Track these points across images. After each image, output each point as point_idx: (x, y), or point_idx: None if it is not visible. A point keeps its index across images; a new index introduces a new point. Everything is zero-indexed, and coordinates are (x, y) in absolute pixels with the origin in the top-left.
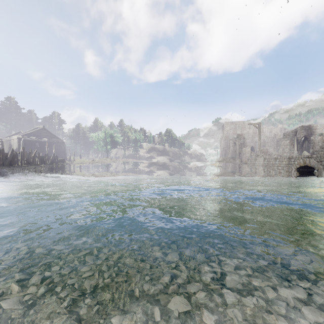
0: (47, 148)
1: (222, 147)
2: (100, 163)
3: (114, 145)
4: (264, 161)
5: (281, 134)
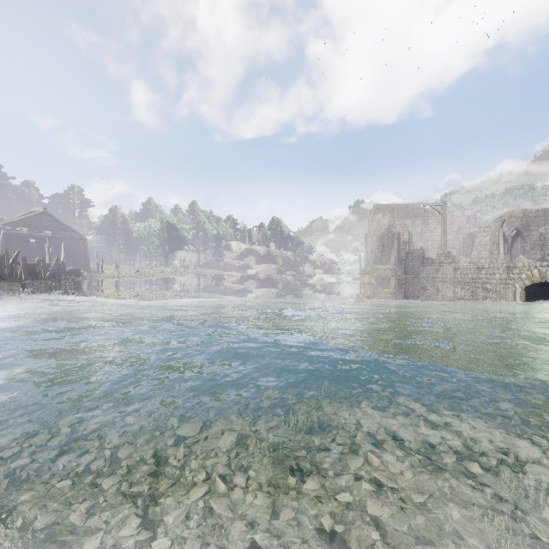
0: (48, 249)
1: (369, 248)
2: (151, 276)
3: (178, 245)
4: (455, 273)
5: (470, 228)
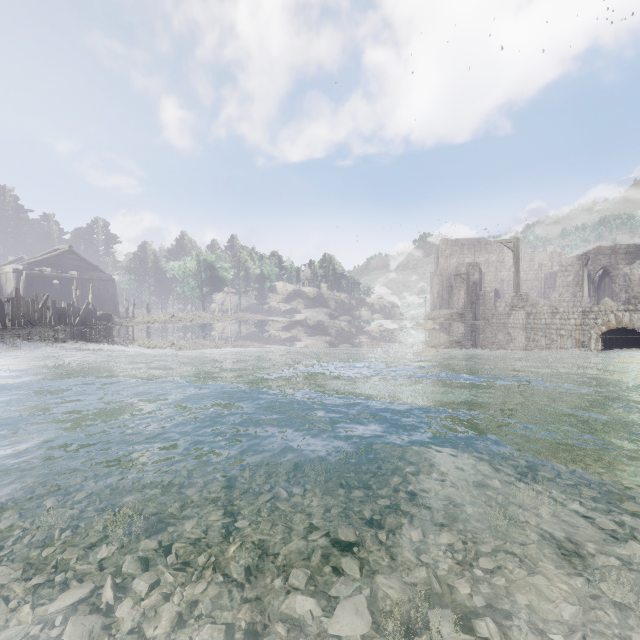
0: (76, 291)
1: (435, 290)
2: (188, 322)
3: (217, 286)
4: (528, 318)
5: (553, 265)
